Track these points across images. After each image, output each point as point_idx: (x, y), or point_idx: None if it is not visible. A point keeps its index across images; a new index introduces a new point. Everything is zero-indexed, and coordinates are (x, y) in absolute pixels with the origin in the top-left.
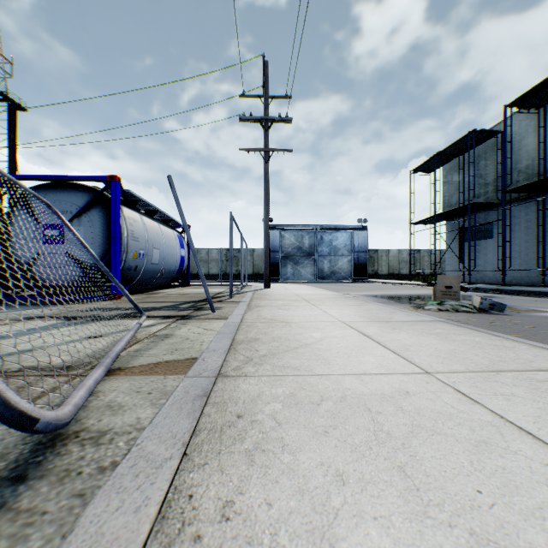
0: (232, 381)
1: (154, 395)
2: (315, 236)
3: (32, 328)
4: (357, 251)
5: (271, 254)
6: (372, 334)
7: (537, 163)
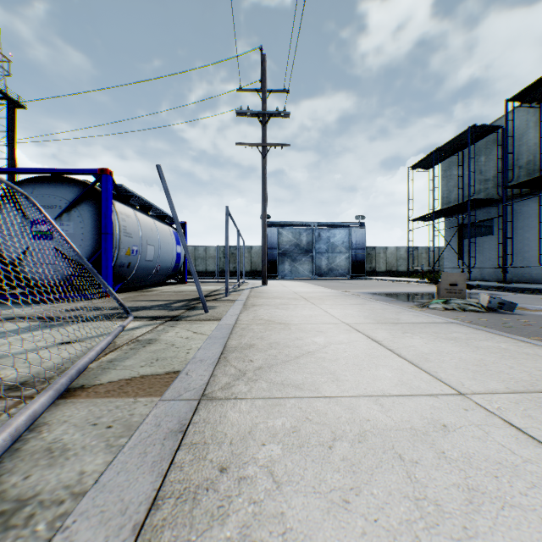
0: (218, 407)
1: (114, 429)
2: (313, 233)
3: (4, 331)
4: (355, 248)
5: (268, 251)
6: (382, 339)
7: (539, 158)
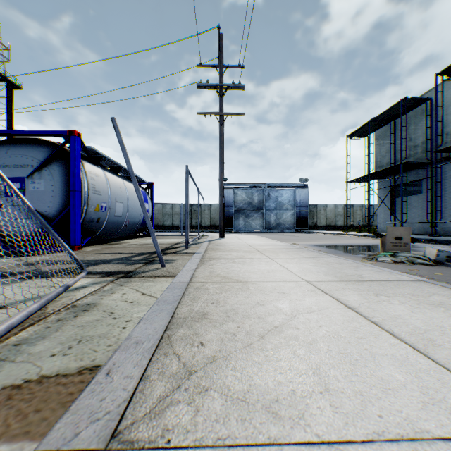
0: None
1: None
2: (263, 193)
3: None
4: (299, 206)
5: (225, 209)
6: (357, 304)
7: None
